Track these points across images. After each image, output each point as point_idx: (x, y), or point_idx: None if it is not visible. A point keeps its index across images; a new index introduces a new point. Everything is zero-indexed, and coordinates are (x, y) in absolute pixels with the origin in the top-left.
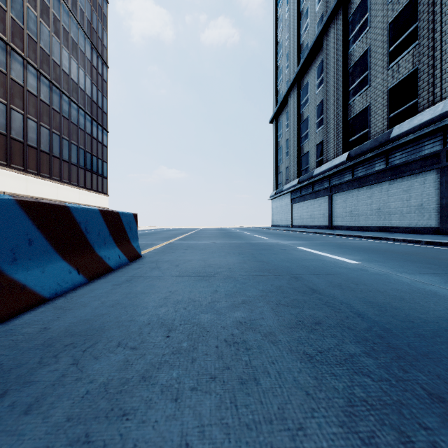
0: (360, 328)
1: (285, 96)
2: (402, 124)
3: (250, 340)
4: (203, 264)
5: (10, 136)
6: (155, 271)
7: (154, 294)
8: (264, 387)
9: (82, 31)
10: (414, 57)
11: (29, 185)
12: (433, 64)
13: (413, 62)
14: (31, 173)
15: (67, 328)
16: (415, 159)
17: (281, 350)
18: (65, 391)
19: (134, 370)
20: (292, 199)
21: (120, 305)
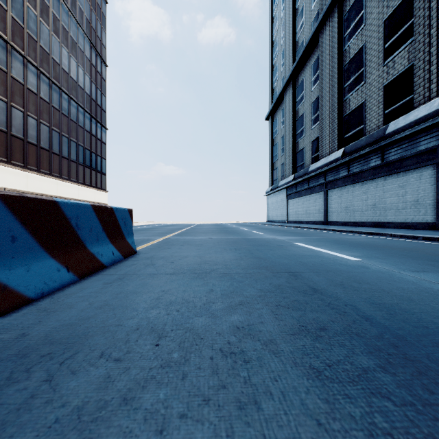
0: (370, 335)
1: (281, 94)
2: (398, 120)
3: (248, 350)
4: (199, 260)
5: (11, 133)
6: (149, 268)
7: (146, 294)
8: (266, 414)
9: (82, 31)
10: (409, 53)
11: (29, 182)
12: (429, 60)
13: (408, 58)
14: (31, 169)
15: (47, 334)
16: (411, 154)
17: (284, 363)
18: (30, 419)
19: (115, 389)
20: (288, 195)
21: (108, 307)
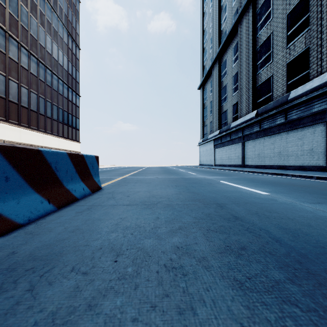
0: (280, 253)
1: (210, 70)
2: (297, 89)
3: (186, 265)
4: (148, 194)
5: (8, 99)
6: (110, 200)
7: (108, 220)
8: (200, 318)
9: (61, 23)
10: (306, 39)
11: (22, 135)
12: (321, 44)
13: (305, 43)
14: (24, 126)
15: (31, 252)
16: (307, 115)
17: (213, 276)
18: (15, 322)
19: (82, 297)
20: (215, 145)
21: (79, 230)
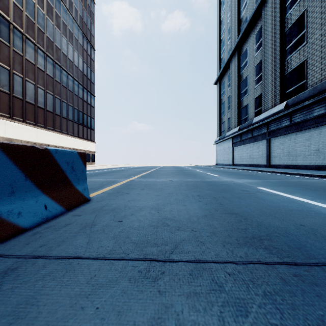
0: None
1: (228, 62)
2: None
3: None
4: (156, 217)
5: (25, 100)
6: (80, 235)
7: None
8: None
9: (76, 24)
10: None
11: (39, 135)
12: None
13: None
14: (40, 126)
15: None
16: None
17: None
18: None
19: None
20: (234, 143)
21: None
